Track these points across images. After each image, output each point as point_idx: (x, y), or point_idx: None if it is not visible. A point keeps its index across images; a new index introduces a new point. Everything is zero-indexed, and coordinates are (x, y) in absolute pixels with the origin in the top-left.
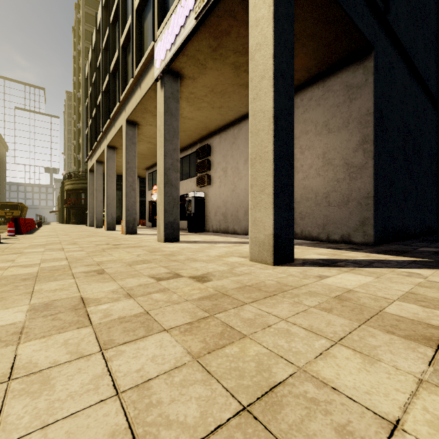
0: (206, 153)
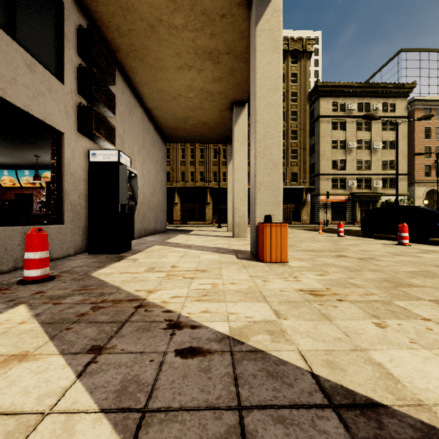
0: (115, 82)
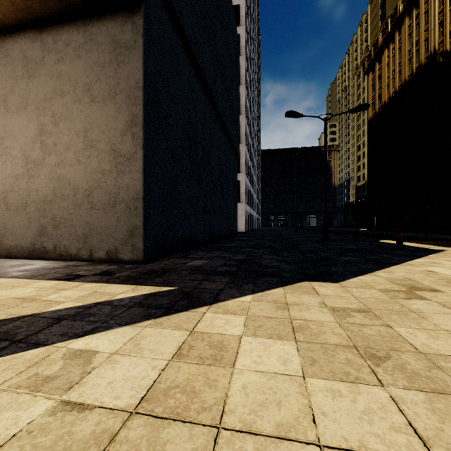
0: None
